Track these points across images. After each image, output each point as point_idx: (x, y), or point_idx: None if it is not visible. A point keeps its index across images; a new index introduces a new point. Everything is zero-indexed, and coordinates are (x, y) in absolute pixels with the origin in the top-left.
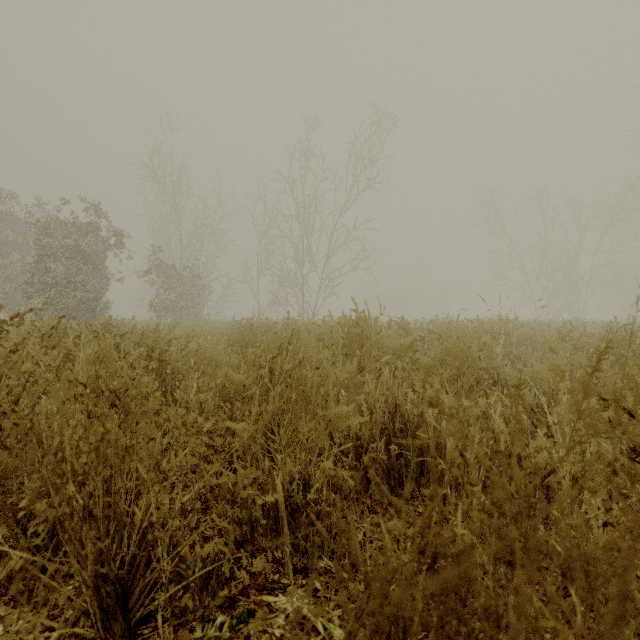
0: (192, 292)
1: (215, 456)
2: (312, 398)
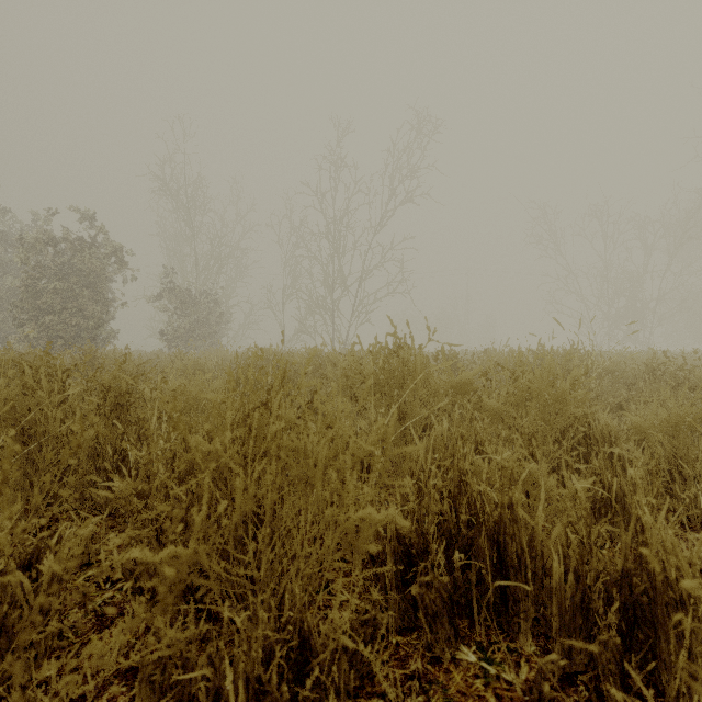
0: (209, 319)
1: None
2: (317, 484)
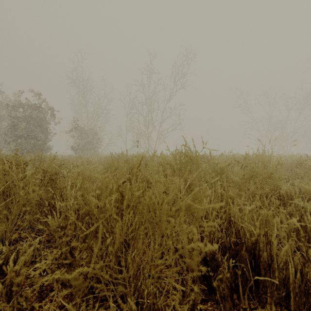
0: (93, 141)
1: None
2: (162, 225)
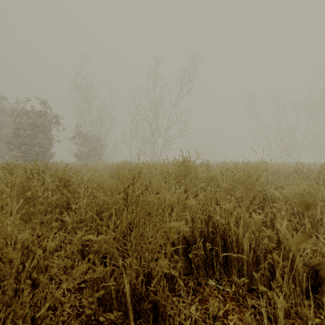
0: (97, 148)
1: (65, 276)
2: (153, 214)
